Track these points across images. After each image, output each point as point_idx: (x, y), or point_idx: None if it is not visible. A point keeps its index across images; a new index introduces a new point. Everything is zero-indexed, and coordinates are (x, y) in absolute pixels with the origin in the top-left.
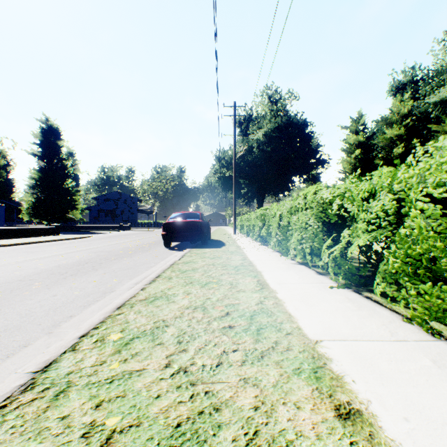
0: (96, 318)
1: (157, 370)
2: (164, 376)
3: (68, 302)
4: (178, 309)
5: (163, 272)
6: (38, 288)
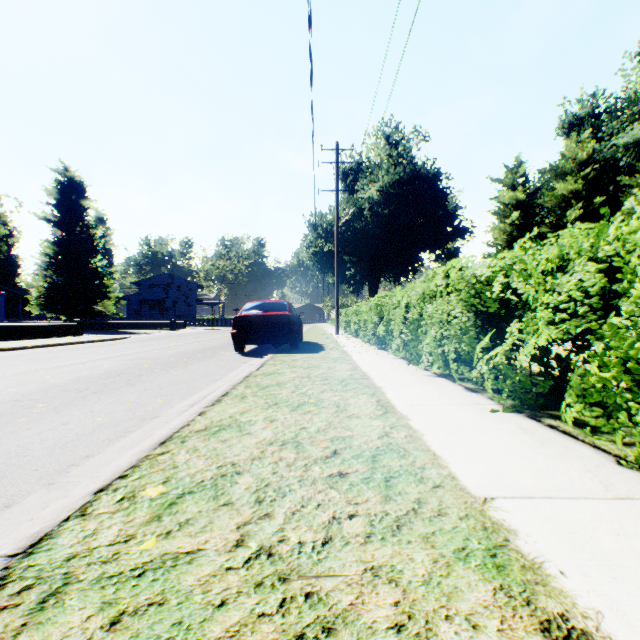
0: (124, 461)
1: (221, 552)
2: (233, 564)
3: (85, 433)
4: (256, 446)
5: (233, 387)
6: (41, 412)
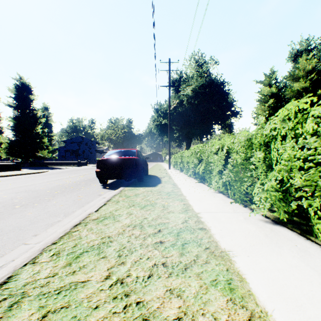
0: None
1: None
2: None
3: None
4: None
5: (35, 257)
6: None
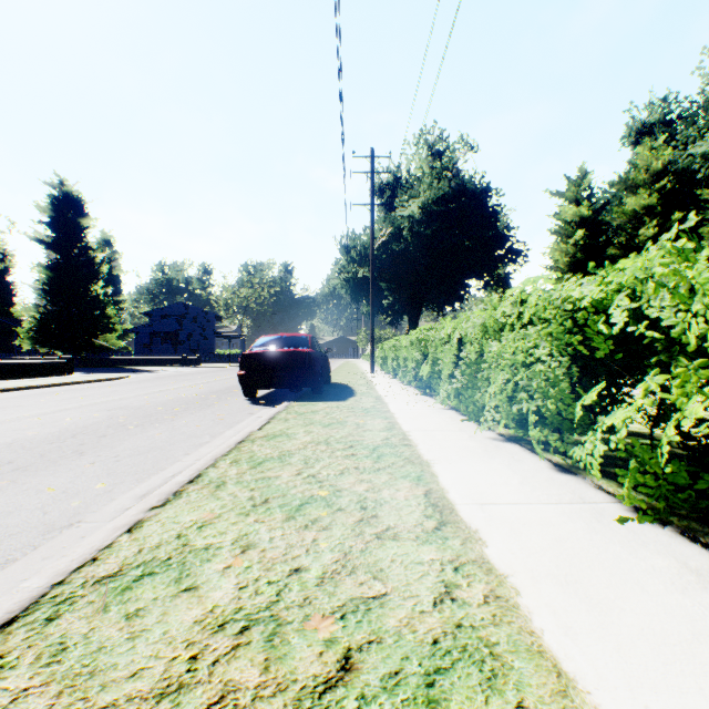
0: None
1: None
2: None
3: None
4: (189, 635)
5: (213, 463)
6: None
